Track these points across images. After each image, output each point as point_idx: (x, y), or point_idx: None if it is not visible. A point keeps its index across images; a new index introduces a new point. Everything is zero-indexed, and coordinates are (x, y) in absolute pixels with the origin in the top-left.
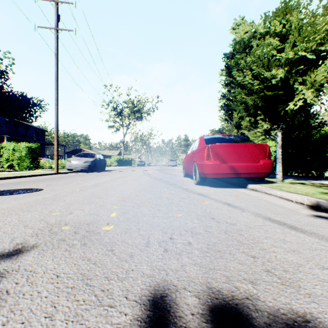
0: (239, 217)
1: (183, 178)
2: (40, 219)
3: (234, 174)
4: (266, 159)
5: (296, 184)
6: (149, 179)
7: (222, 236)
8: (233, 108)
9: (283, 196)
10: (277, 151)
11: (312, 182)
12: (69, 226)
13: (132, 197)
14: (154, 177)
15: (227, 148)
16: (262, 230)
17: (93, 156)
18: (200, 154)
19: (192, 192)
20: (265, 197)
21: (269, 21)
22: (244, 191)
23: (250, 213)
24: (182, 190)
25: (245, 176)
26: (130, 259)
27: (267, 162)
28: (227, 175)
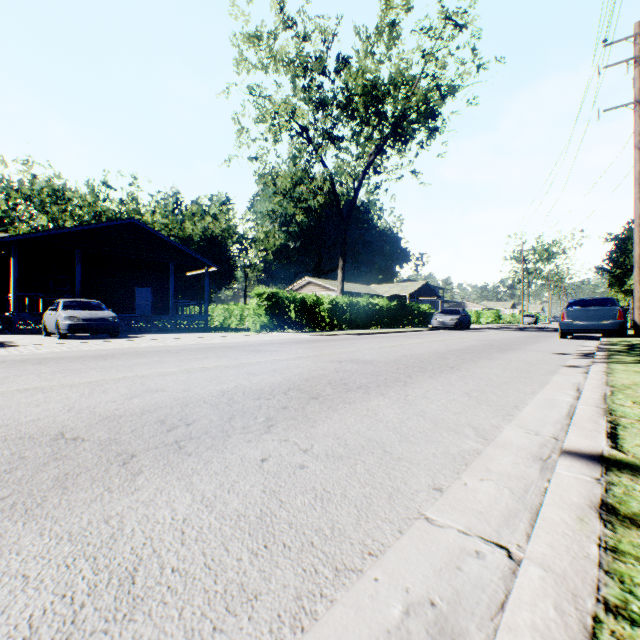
0: None
1: None
2: None
3: None
4: None
5: None
6: None
7: None
8: None
9: None
10: None
11: None
12: None
13: None
14: None
15: None
16: None
17: (532, 316)
18: None
19: None
20: None
21: None
22: None
23: None
24: None
25: None
26: None
27: None
28: None
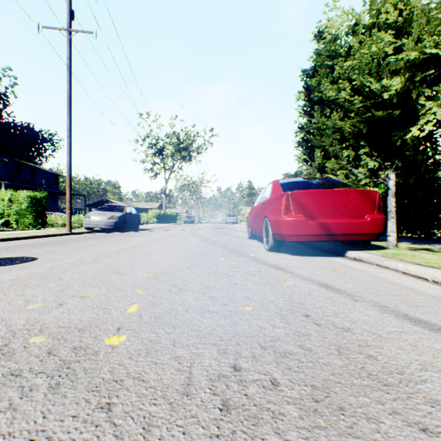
0: (352, 313)
1: (248, 241)
2: (0, 317)
3: (327, 236)
4: (374, 212)
5: (420, 251)
6: (200, 242)
7: (335, 360)
8: (315, 144)
9: (409, 270)
10: (389, 202)
11: (440, 247)
12: (45, 335)
13: (171, 272)
14: (206, 239)
15: (316, 196)
16: (407, 346)
17: (121, 210)
18: (275, 206)
19: (264, 263)
20: (379, 271)
21: (377, 8)
22: (342, 261)
23: (369, 305)
24: (249, 261)
25: (344, 238)
26: (145, 440)
27: (376, 217)
28: (316, 236)
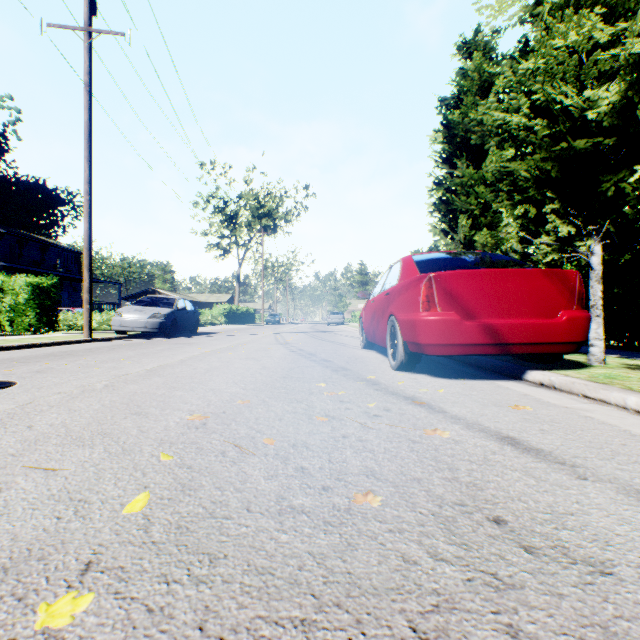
0: (590, 514)
1: (362, 352)
2: None
3: (495, 346)
4: (573, 307)
5: None
6: (286, 354)
7: None
8: (458, 208)
9: None
10: (592, 291)
11: None
12: None
13: (233, 411)
14: (296, 350)
15: (478, 280)
16: None
17: (169, 304)
18: (408, 296)
19: (392, 393)
20: (593, 409)
21: None
22: (522, 389)
23: (615, 491)
24: (366, 388)
25: (523, 350)
26: None
27: (577, 315)
28: (477, 347)
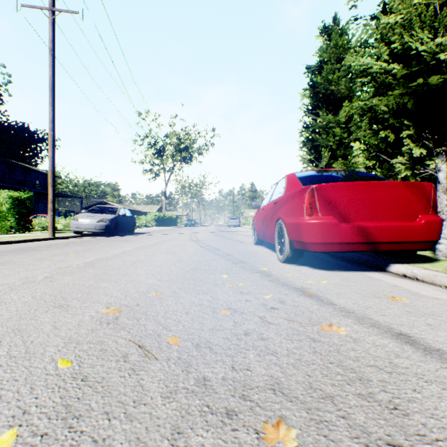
0: None
1: (255, 247)
2: None
3: (366, 244)
4: (429, 213)
5: None
6: (197, 249)
7: None
8: (321, 143)
9: None
10: (439, 200)
11: None
12: None
13: (145, 303)
14: (205, 245)
15: (352, 191)
16: None
17: (113, 212)
18: (293, 204)
19: (283, 284)
20: None
21: None
22: (390, 280)
23: None
24: (261, 279)
25: (389, 247)
26: None
27: (433, 219)
28: (351, 245)
